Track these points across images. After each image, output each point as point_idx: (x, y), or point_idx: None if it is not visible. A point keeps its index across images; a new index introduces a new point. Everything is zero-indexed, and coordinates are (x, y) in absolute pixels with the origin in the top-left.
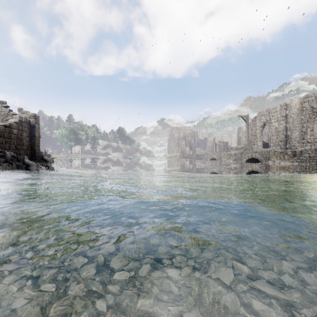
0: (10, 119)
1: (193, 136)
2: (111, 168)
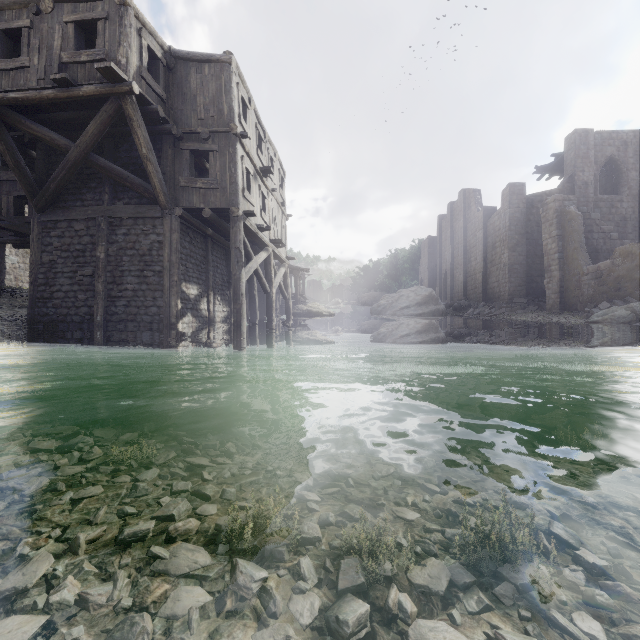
0: None
1: None
2: None
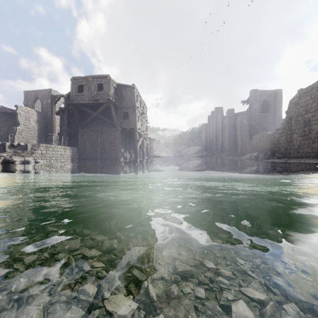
0: None
1: None
2: None
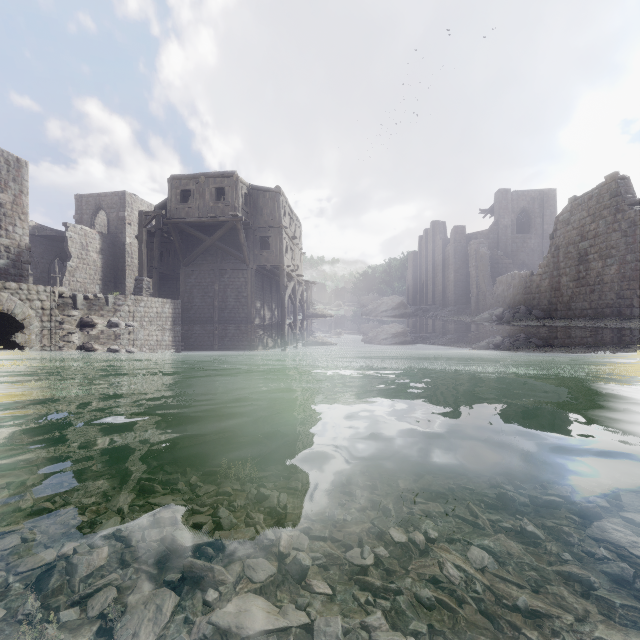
0: None
1: None
2: None
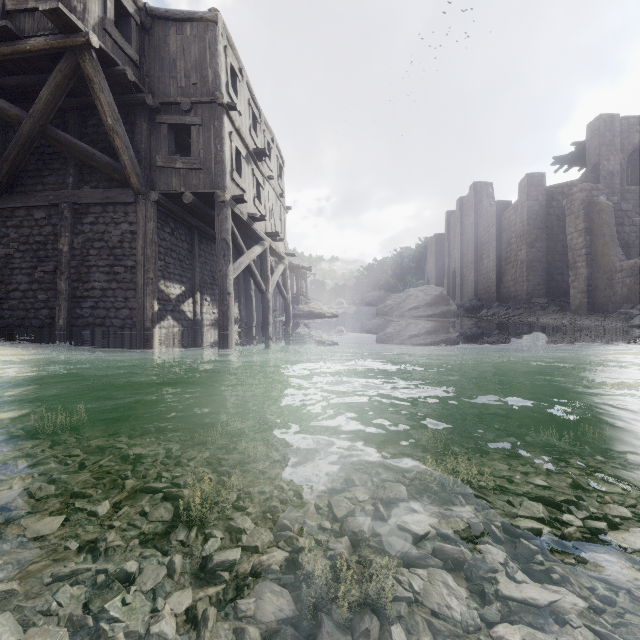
0: None
1: None
2: None
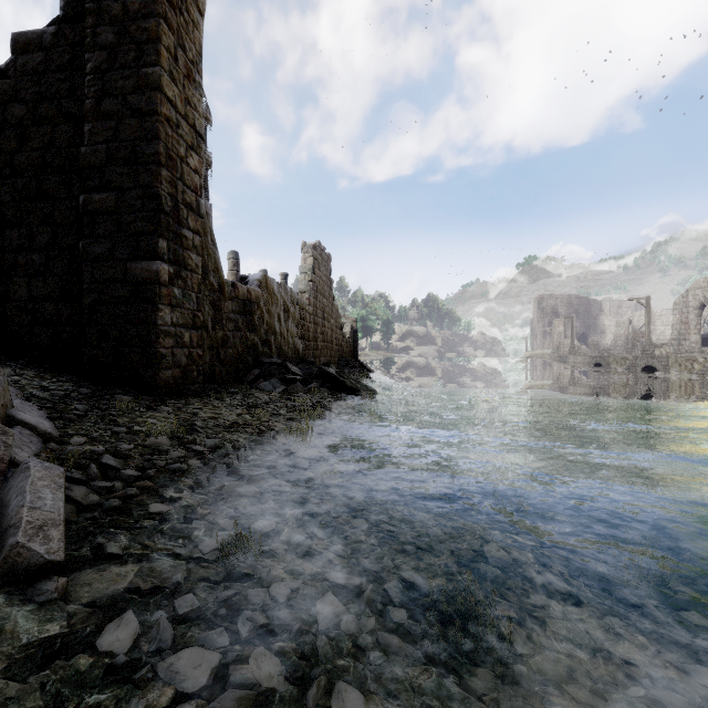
0: (346, 329)
1: (570, 322)
2: (430, 376)
